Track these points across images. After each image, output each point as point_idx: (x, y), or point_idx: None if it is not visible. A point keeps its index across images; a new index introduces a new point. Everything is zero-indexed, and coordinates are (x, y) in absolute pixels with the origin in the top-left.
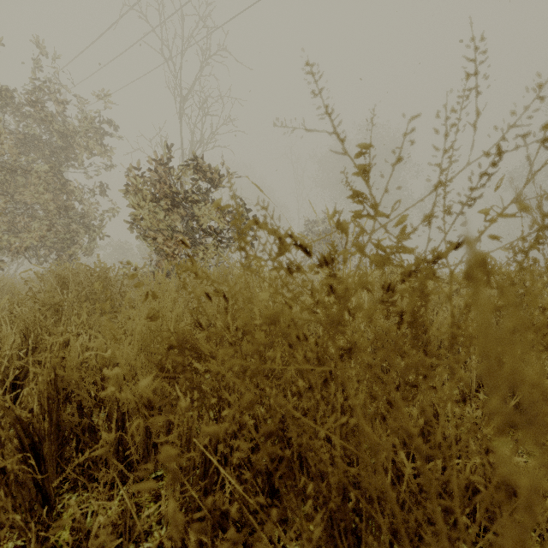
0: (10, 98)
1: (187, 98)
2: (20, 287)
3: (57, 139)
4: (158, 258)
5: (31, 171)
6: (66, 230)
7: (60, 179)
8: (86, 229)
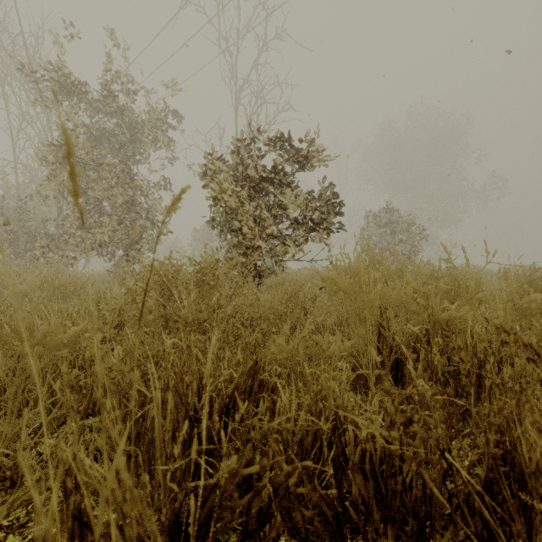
0: (82, 91)
1: (241, 88)
2: (99, 285)
3: (125, 131)
4: (233, 252)
5: (101, 165)
6: (133, 225)
7: (127, 172)
8: (151, 224)
